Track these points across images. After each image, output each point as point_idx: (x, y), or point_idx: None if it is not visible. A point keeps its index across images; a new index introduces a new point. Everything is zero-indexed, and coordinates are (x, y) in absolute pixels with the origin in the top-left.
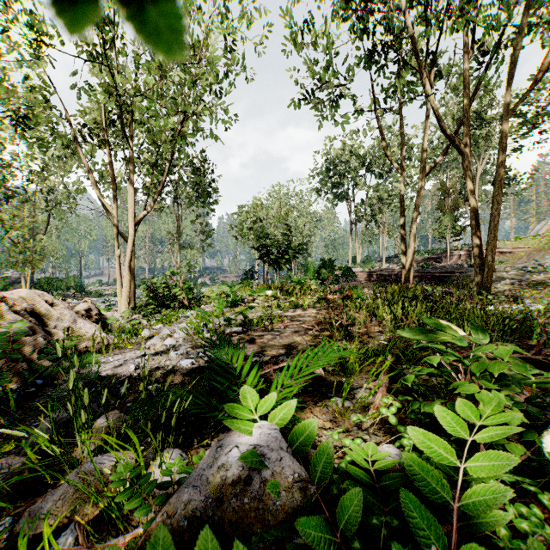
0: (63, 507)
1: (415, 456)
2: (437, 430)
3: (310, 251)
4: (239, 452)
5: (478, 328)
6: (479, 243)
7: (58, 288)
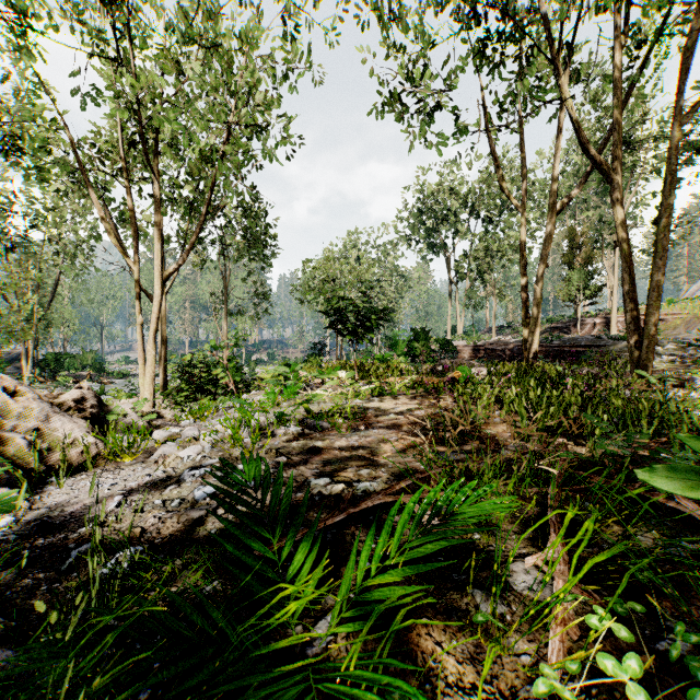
0: None
1: None
2: None
3: (397, 319)
4: None
5: None
6: (635, 305)
7: (70, 367)
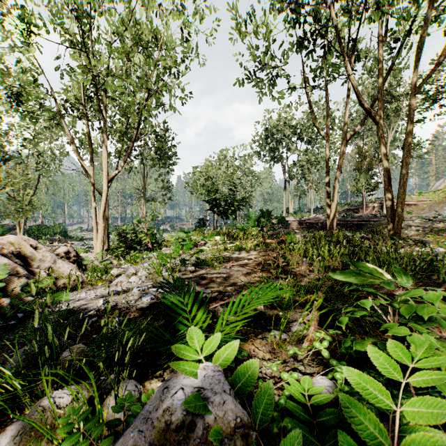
0: (20, 442)
1: (351, 398)
2: (364, 361)
3: (252, 203)
4: (184, 395)
5: (400, 271)
6: (391, 197)
7: (46, 233)
